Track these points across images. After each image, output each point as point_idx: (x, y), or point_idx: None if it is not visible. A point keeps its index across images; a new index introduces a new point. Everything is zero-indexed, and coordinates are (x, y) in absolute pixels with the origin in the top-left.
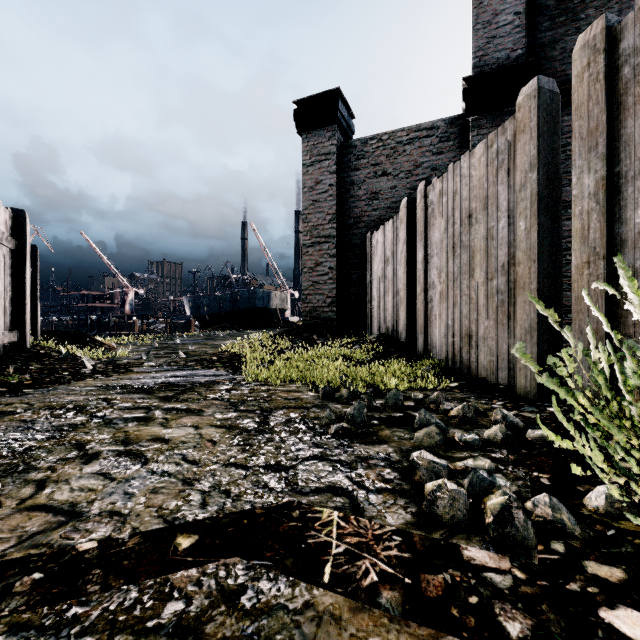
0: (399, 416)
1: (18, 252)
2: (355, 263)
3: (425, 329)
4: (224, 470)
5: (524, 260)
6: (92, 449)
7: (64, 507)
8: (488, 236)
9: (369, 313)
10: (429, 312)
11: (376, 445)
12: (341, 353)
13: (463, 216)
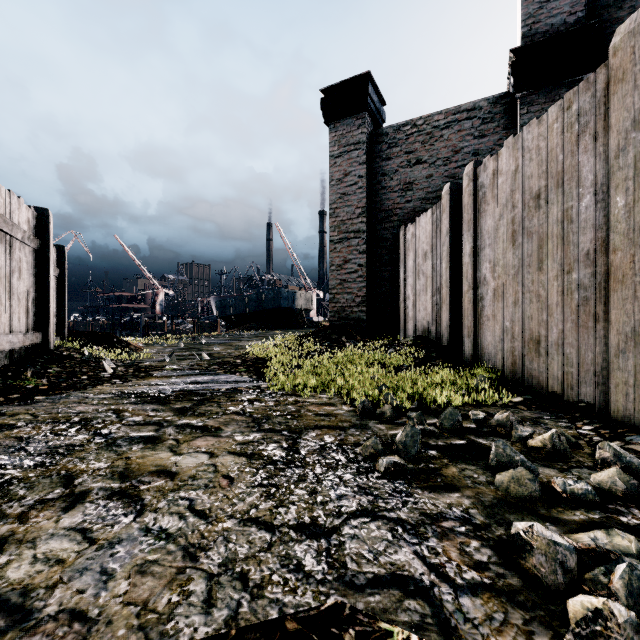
0: (462, 444)
1: (42, 252)
2: (387, 259)
3: (474, 332)
4: (241, 531)
5: (623, 245)
6: (81, 485)
7: (12, 596)
8: (564, 219)
9: (403, 313)
10: (479, 312)
11: (444, 493)
12: (375, 358)
13: (527, 197)
